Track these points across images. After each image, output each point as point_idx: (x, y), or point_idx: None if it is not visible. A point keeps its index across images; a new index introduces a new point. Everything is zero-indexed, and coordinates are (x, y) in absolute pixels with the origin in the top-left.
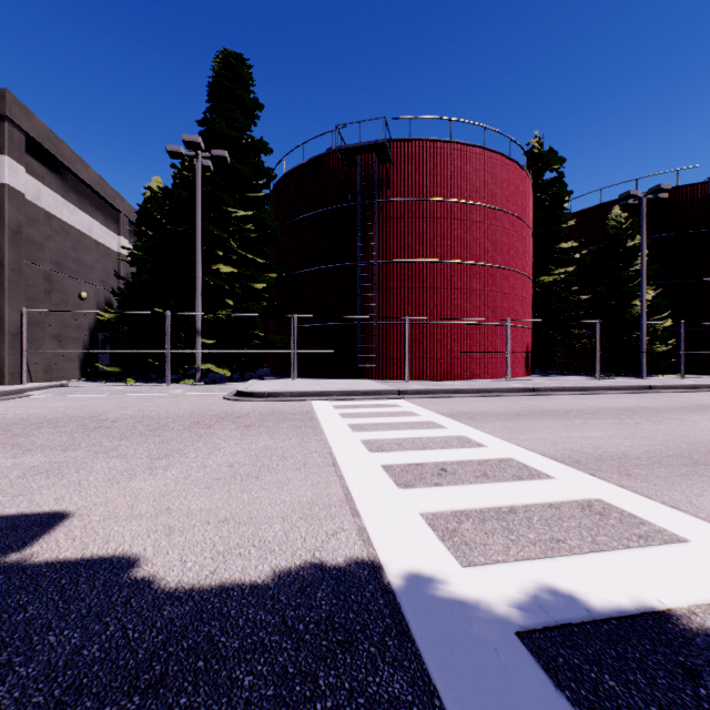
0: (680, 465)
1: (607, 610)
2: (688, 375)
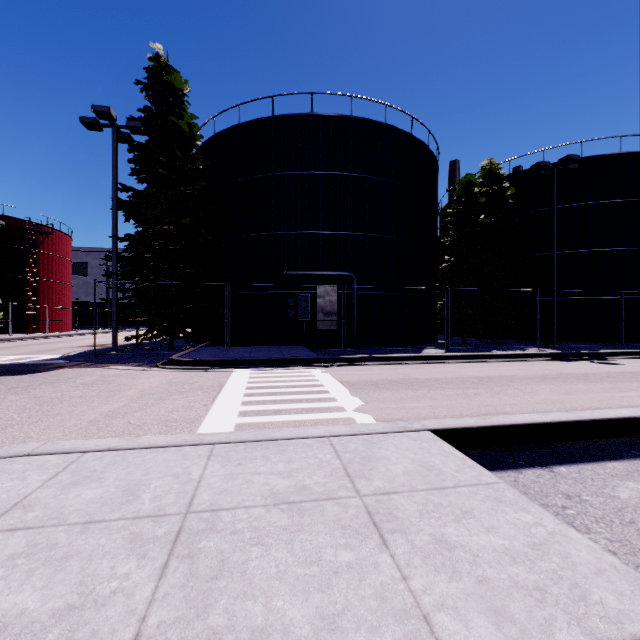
0: (39, 352)
1: (42, 359)
2: (11, 334)
